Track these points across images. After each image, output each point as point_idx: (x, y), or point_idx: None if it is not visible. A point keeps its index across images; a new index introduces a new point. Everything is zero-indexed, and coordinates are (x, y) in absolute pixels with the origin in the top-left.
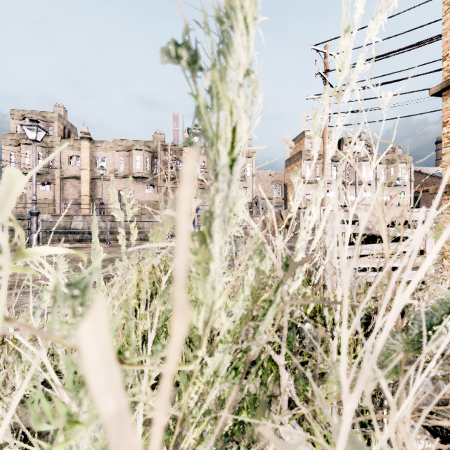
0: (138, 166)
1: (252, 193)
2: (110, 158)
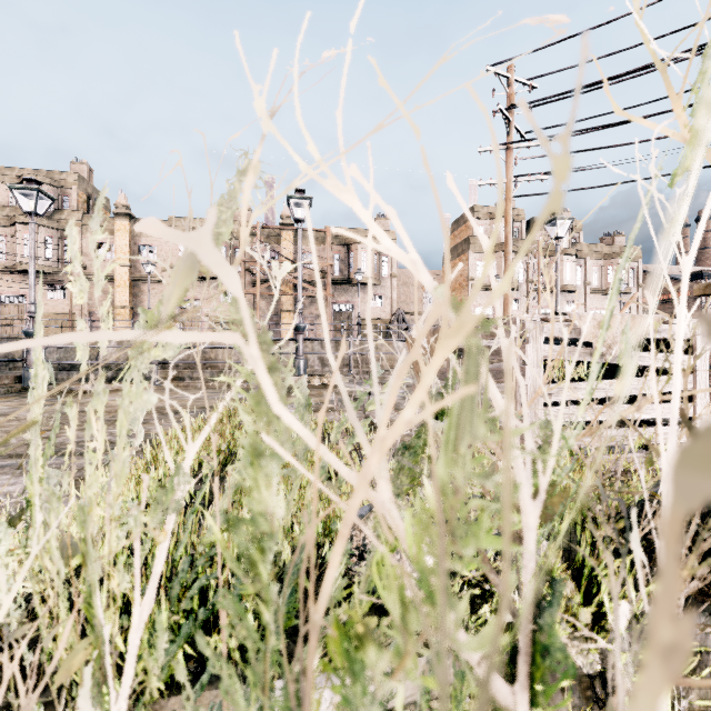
0: None
1: (392, 305)
2: (162, 247)
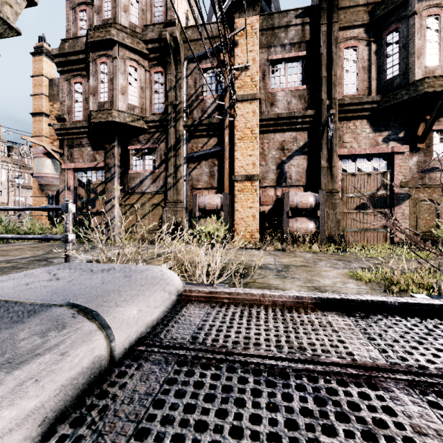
0: None
1: None
2: None
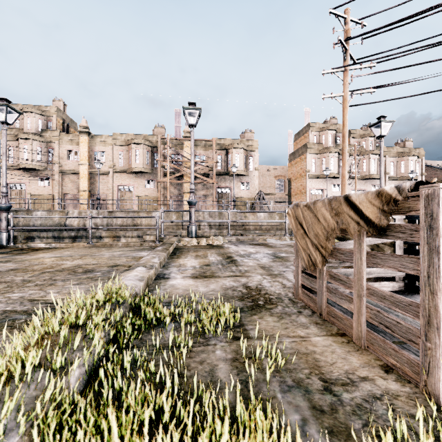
0: (137, 160)
1: (255, 188)
2: (109, 153)
